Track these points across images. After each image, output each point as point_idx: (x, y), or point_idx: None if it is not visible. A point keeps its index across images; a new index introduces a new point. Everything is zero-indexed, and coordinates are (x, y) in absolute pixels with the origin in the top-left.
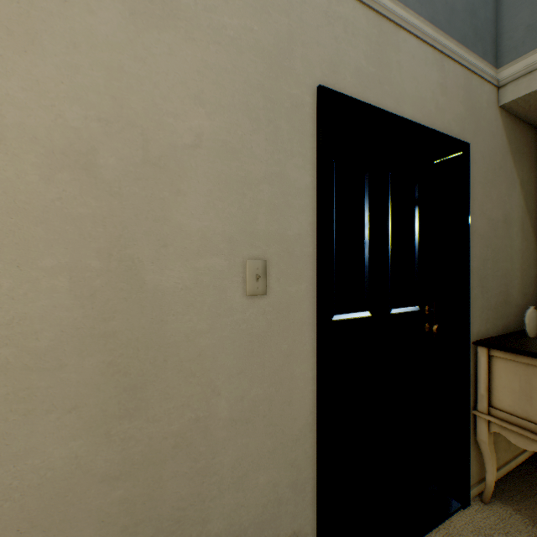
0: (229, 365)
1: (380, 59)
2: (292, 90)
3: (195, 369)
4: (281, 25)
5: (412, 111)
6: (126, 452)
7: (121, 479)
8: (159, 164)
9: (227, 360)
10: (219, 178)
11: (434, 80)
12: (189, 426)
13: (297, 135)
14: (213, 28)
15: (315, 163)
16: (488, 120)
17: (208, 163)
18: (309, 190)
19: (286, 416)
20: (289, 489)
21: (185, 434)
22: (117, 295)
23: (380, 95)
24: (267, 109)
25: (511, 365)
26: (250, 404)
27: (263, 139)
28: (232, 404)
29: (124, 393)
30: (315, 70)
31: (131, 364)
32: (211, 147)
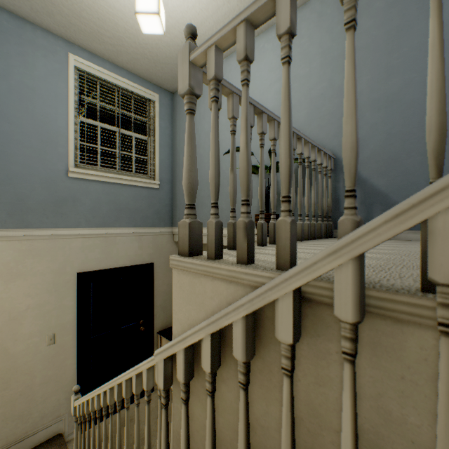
0: (41, 367)
1: (107, 251)
2: (66, 277)
3: (28, 371)
4: (62, 260)
5: (124, 261)
6: (4, 399)
7: (2, 407)
8: (15, 318)
9: (40, 366)
10: (37, 314)
11: (136, 246)
12: (25, 388)
13: (69, 290)
14: (34, 272)
15: (77, 296)
16: (168, 248)
17: (33, 312)
18: (74, 305)
19: (64, 377)
20: (65, 399)
21: (24, 390)
22: (1, 358)
23: (107, 263)
24: (56, 287)
25: (165, 340)
26: (49, 377)
27: (54, 297)
28: (42, 378)
29: (3, 384)
30: (76, 267)
31: (5, 375)
32: (34, 307)
